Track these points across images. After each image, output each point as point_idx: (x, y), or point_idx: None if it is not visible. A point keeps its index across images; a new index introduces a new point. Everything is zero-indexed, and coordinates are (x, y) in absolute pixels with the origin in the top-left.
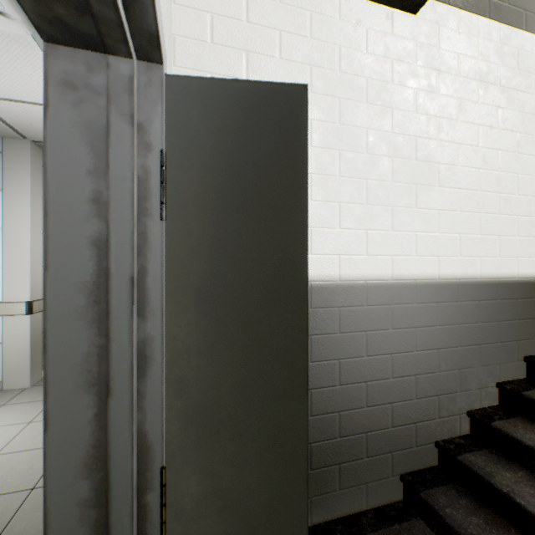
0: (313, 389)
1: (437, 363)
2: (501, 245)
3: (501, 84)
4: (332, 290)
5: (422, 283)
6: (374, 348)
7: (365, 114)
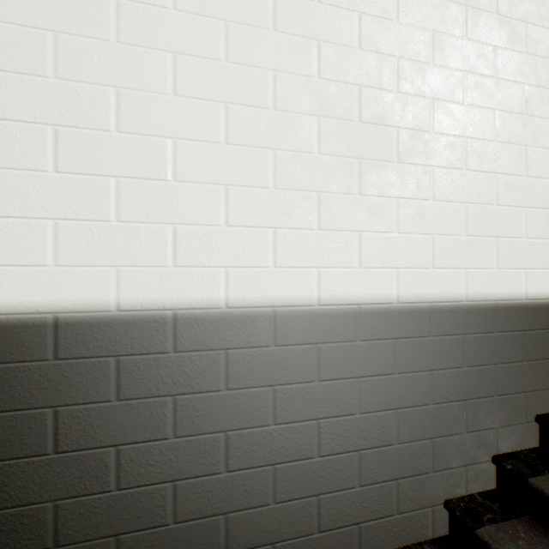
0: (178, 481)
1: (396, 430)
2: (499, 251)
3: (499, 12)
4: (213, 323)
5: (370, 310)
6: (289, 411)
7: (272, 49)
